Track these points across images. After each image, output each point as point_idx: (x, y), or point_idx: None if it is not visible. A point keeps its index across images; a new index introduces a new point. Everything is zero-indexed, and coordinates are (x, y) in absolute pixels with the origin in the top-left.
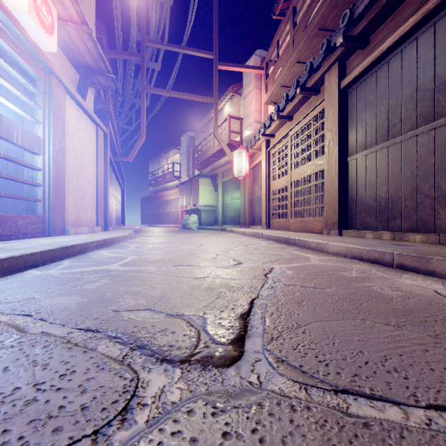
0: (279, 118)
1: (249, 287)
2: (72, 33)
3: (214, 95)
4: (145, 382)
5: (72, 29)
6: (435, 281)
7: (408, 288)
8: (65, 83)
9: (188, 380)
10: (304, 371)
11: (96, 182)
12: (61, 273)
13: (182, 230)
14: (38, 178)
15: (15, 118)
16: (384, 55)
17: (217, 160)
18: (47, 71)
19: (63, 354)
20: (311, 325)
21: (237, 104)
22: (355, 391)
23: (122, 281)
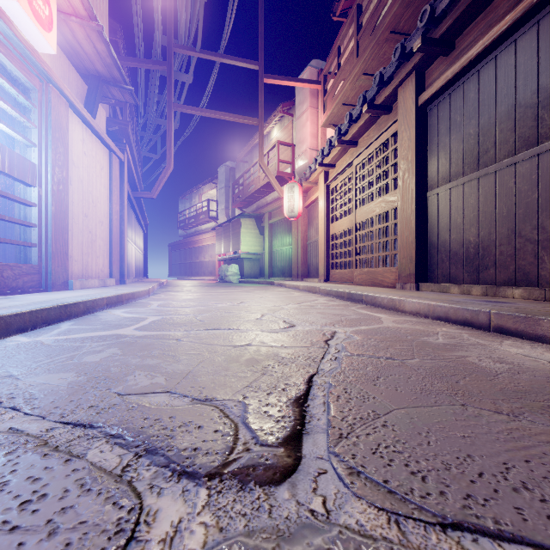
0: (340, 144)
1: (305, 358)
2: (77, 31)
3: (260, 115)
4: (151, 513)
5: (77, 26)
6: (548, 349)
7: (515, 358)
8: (68, 96)
9: (218, 509)
10: (391, 491)
11: (109, 223)
12: (55, 340)
13: (220, 283)
14: (32, 217)
15: (5, 140)
16: (473, 62)
17: (262, 197)
18: (44, 79)
19: (34, 465)
20: (394, 413)
21: (288, 128)
22: (472, 526)
23: (136, 351)
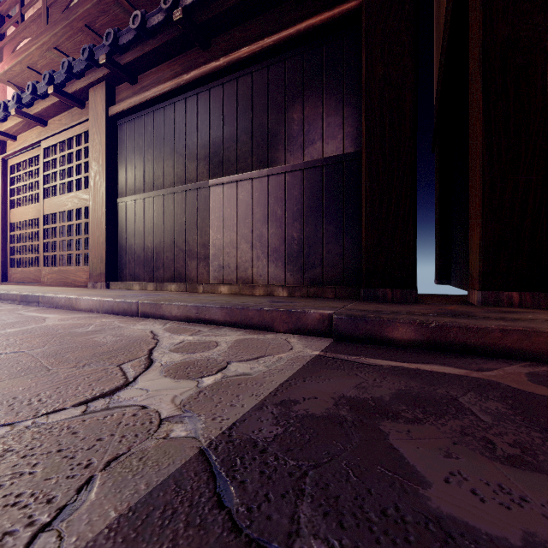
0: (20, 115)
1: None
2: None
3: None
4: None
5: None
6: (161, 323)
7: (132, 332)
8: None
9: None
10: None
11: None
12: None
13: None
14: None
15: None
16: (150, 103)
17: None
18: None
19: None
20: None
21: None
22: None
23: None
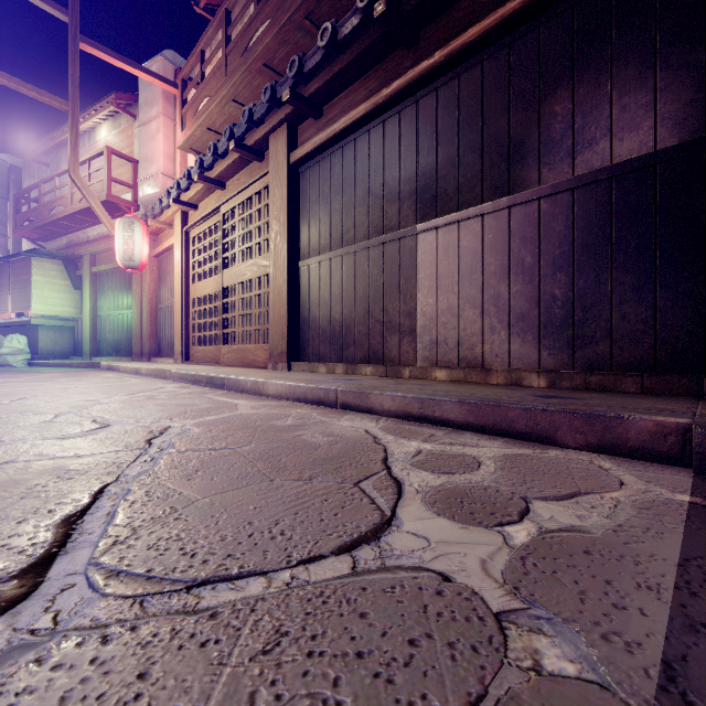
0: (202, 180)
1: (105, 466)
2: None
3: (71, 98)
4: None
5: None
6: (372, 420)
7: (342, 431)
8: None
9: None
10: (151, 577)
11: None
12: None
13: None
14: None
15: None
16: (338, 137)
17: (80, 228)
18: None
19: None
20: (196, 504)
21: (127, 132)
22: (218, 578)
23: None
